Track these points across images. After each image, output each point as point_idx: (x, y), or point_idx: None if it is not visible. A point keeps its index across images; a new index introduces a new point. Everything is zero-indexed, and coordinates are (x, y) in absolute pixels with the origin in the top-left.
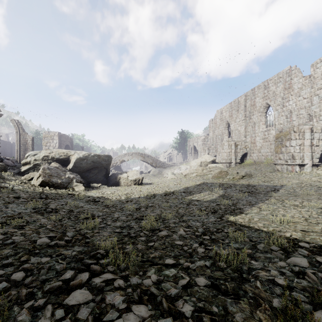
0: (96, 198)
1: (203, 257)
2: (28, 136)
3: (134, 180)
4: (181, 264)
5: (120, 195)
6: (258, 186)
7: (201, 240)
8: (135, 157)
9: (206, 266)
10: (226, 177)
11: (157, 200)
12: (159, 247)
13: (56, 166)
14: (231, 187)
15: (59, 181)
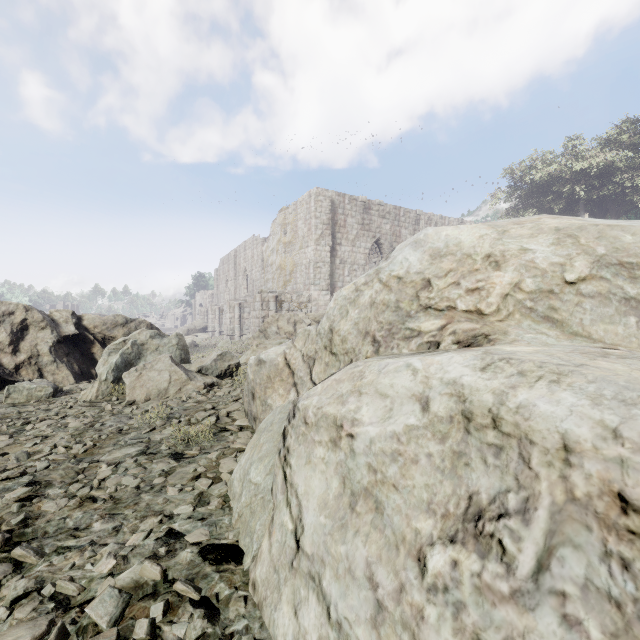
0: None
1: None
2: None
3: None
4: None
5: None
6: None
7: None
8: None
9: None
10: None
11: None
12: None
13: None
14: None
15: None
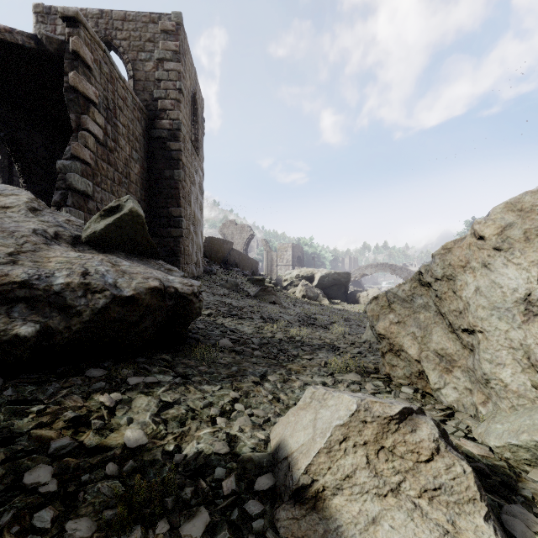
0: (340, 309)
1: None
2: (274, 253)
3: None
4: None
5: (359, 310)
6: None
7: None
8: (381, 270)
9: None
10: None
11: None
12: None
13: (307, 283)
14: None
15: (312, 295)
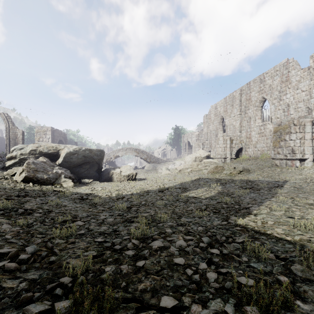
0: (84, 195)
1: (218, 291)
2: (18, 130)
3: (127, 176)
4: (186, 307)
5: (111, 191)
6: (259, 181)
7: (209, 257)
8: (129, 153)
9: (226, 313)
10: (222, 173)
11: (150, 197)
12: (151, 269)
13: (43, 160)
14: (230, 183)
15: (45, 177)
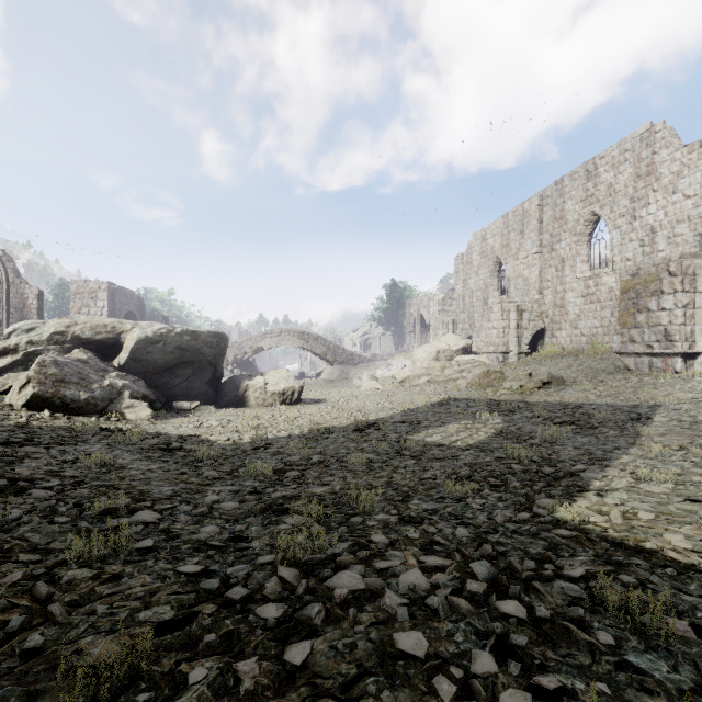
0: (175, 440)
1: None
2: (30, 287)
3: (281, 394)
4: None
5: (241, 431)
6: (590, 407)
7: (499, 630)
8: (287, 341)
9: None
10: (500, 386)
11: (334, 444)
12: (329, 675)
13: (80, 357)
14: (521, 411)
15: (83, 396)
